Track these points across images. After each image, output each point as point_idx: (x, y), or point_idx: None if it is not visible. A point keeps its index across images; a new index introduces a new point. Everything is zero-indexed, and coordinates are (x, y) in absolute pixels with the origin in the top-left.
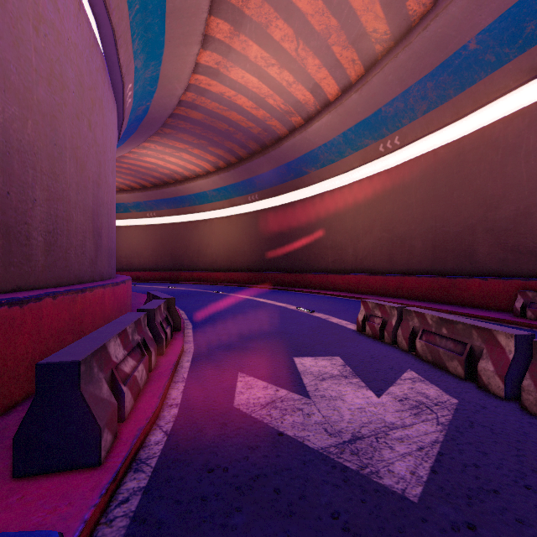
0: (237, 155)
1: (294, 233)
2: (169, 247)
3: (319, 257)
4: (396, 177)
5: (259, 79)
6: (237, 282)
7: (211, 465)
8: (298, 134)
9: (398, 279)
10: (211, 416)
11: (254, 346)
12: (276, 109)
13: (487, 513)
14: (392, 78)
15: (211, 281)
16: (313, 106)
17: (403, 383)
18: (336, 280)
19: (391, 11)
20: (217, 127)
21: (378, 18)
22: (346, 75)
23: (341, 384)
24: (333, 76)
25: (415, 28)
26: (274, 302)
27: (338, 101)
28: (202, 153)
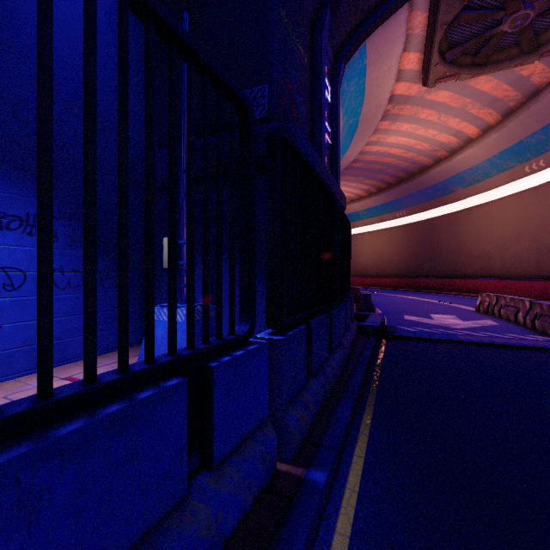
0: (387, 183)
1: (441, 244)
2: None
3: (466, 264)
4: (543, 193)
5: (409, 137)
6: (385, 286)
7: (402, 323)
8: (443, 164)
9: (543, 284)
10: (398, 319)
11: (409, 311)
12: (423, 150)
13: (475, 330)
14: (528, 121)
15: (362, 285)
16: (456, 144)
17: (480, 321)
18: (482, 285)
19: (518, 85)
20: (372, 168)
21: (507, 90)
22: (484, 122)
23: (450, 319)
24: (473, 124)
25: (543, 90)
26: (421, 299)
27: (479, 138)
28: (358, 185)
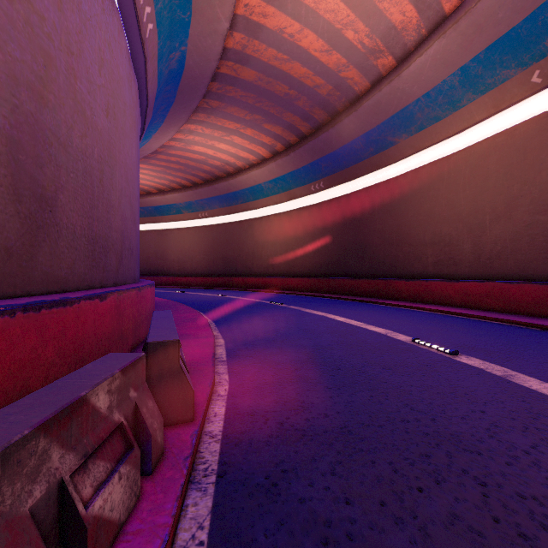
0: (298, 132)
1: (373, 227)
2: (221, 250)
3: (411, 257)
4: None
5: None
6: (297, 289)
7: None
8: (385, 85)
9: None
10: None
11: None
12: (356, 48)
13: None
14: None
15: (267, 288)
16: (414, 32)
17: None
18: (442, 290)
19: None
20: (274, 92)
21: None
22: None
23: None
24: None
25: None
26: (362, 324)
27: (462, 8)
28: (256, 134)
